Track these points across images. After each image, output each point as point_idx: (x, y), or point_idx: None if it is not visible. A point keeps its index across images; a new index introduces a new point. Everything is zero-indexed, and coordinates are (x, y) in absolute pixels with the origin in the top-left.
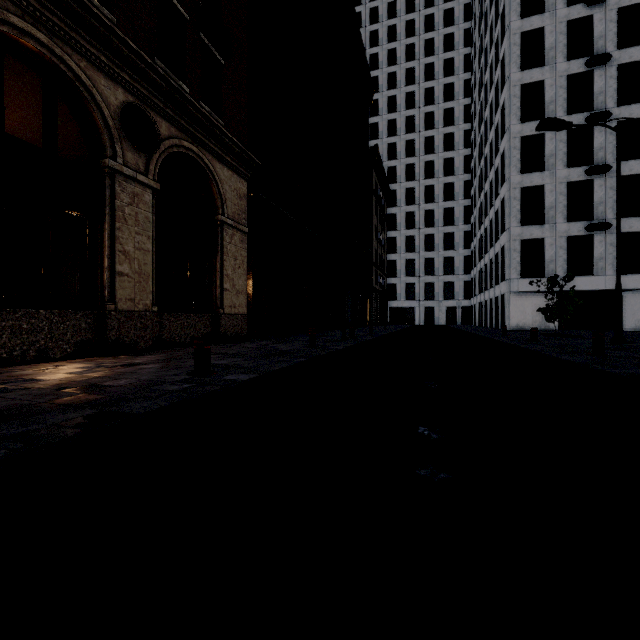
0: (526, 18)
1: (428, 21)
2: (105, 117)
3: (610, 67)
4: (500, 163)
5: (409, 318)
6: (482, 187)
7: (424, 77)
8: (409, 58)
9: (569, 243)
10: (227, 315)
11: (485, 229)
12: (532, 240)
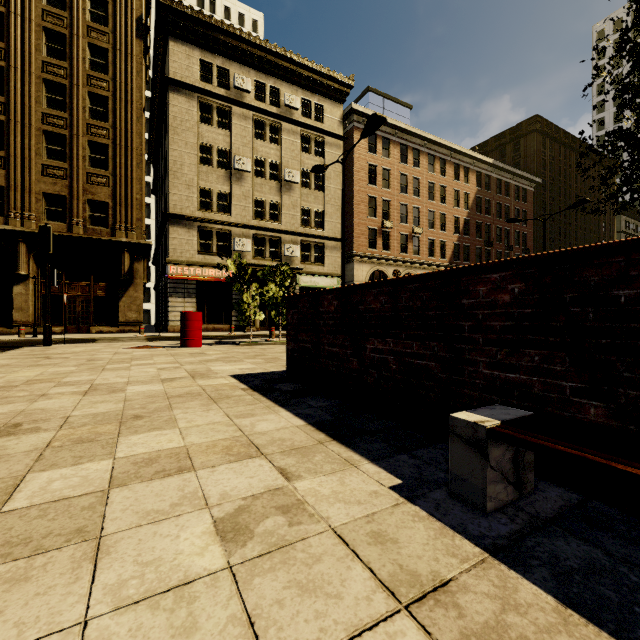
0: None
1: None
2: None
3: None
4: None
5: None
6: None
7: None
8: None
9: None
10: None
11: None
12: None
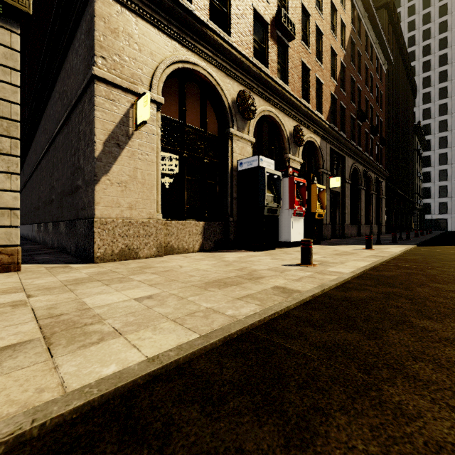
0: None
1: None
2: (372, 182)
3: None
4: None
5: (442, 226)
6: None
7: None
8: (442, 47)
9: None
10: (382, 226)
11: None
12: None
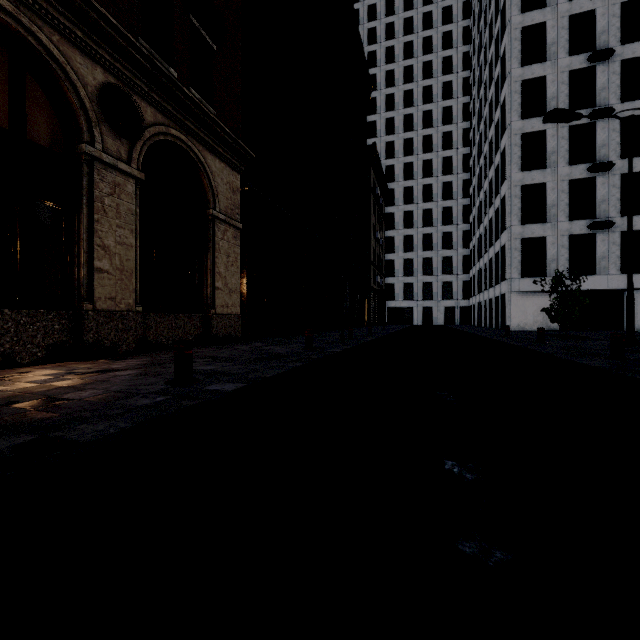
0: (527, 13)
1: (426, 19)
2: (81, 98)
3: (613, 63)
4: (500, 161)
5: (407, 318)
6: (481, 186)
7: (422, 75)
8: (407, 56)
9: (571, 242)
10: (219, 315)
11: (484, 228)
12: (533, 239)
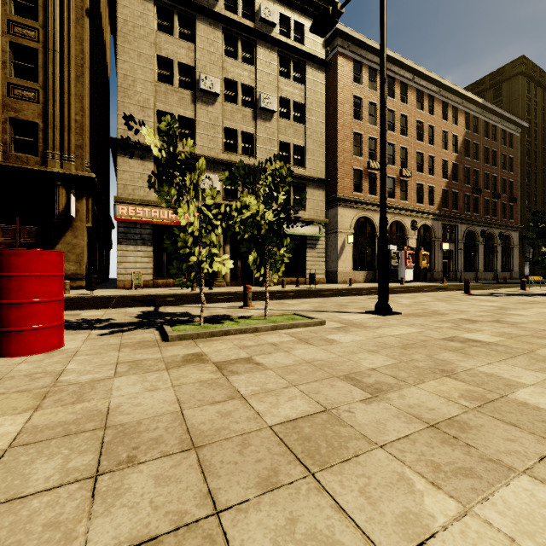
0: None
1: None
2: (496, 237)
3: None
4: None
5: None
6: None
7: None
8: None
9: None
10: (514, 272)
11: None
12: None
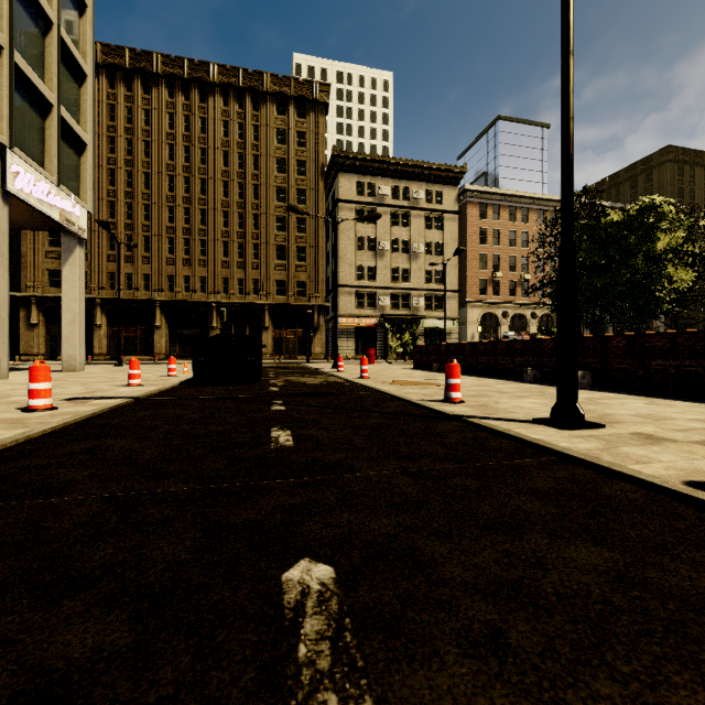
0: None
1: None
2: None
3: None
4: None
5: None
6: None
7: None
8: None
9: None
10: None
11: None
12: None
